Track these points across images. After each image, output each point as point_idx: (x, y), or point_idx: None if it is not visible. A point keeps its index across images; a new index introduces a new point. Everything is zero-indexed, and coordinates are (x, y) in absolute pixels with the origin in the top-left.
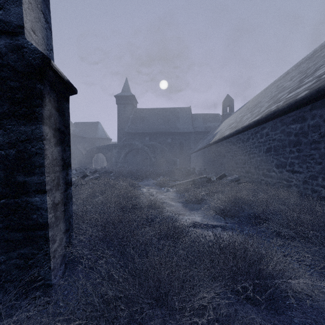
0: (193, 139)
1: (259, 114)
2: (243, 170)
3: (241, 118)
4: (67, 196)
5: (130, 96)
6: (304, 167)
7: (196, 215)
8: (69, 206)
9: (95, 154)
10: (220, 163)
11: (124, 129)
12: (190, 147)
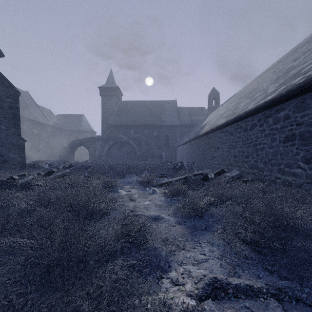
0: (179, 133)
1: (270, 94)
2: (245, 165)
3: (237, 106)
4: None
5: (115, 88)
6: None
7: (204, 246)
8: None
9: (77, 147)
10: (212, 156)
11: (109, 122)
12: (176, 140)
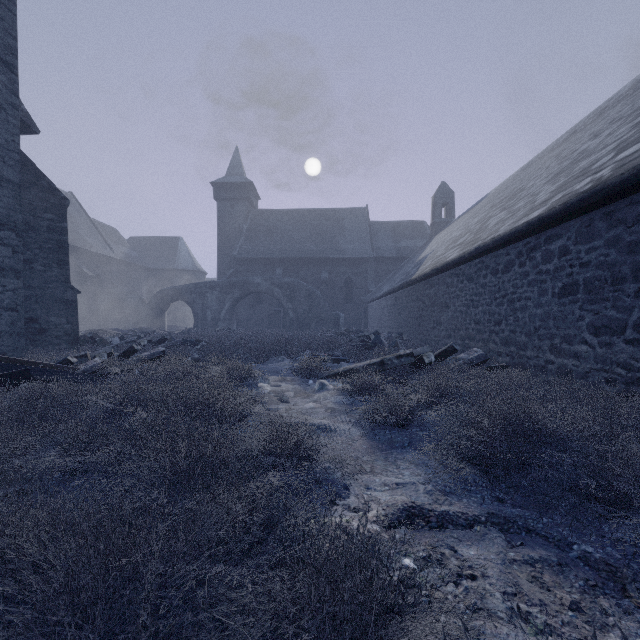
0: (372, 274)
1: (539, 206)
2: (495, 339)
3: (484, 223)
4: None
5: (244, 184)
6: None
7: (403, 468)
8: None
9: (171, 302)
10: (436, 321)
11: (232, 252)
12: (367, 288)
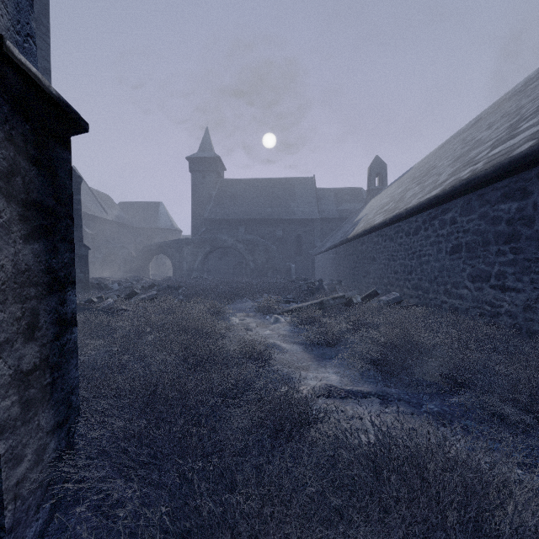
0: (318, 231)
1: (438, 186)
2: (408, 285)
3: (403, 194)
4: (63, 348)
5: (213, 159)
6: (526, 281)
7: (329, 369)
8: (68, 370)
9: (154, 255)
10: (366, 271)
11: (203, 214)
12: (314, 243)
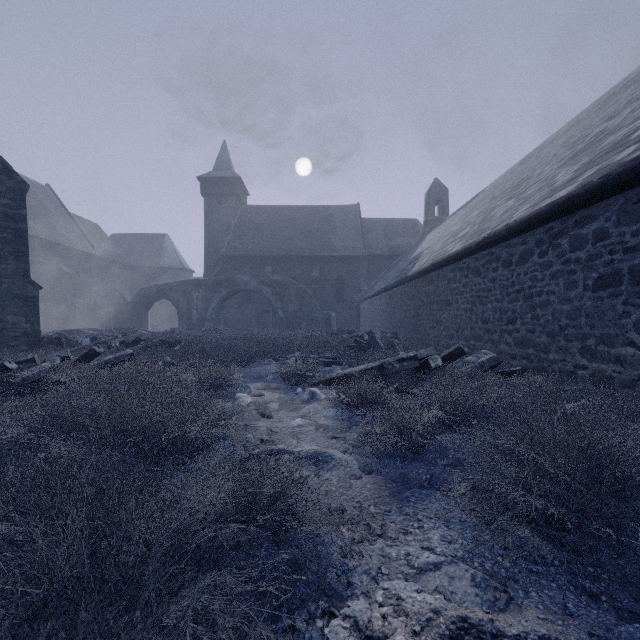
0: (364, 272)
1: (563, 186)
2: (508, 339)
3: (487, 214)
4: None
5: (233, 180)
6: None
7: (428, 527)
8: None
9: (154, 301)
10: (436, 320)
11: (219, 249)
12: (359, 287)
